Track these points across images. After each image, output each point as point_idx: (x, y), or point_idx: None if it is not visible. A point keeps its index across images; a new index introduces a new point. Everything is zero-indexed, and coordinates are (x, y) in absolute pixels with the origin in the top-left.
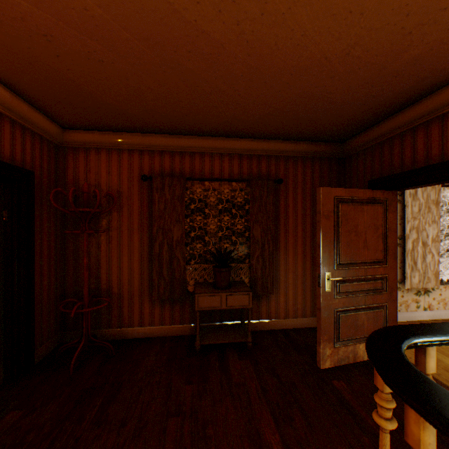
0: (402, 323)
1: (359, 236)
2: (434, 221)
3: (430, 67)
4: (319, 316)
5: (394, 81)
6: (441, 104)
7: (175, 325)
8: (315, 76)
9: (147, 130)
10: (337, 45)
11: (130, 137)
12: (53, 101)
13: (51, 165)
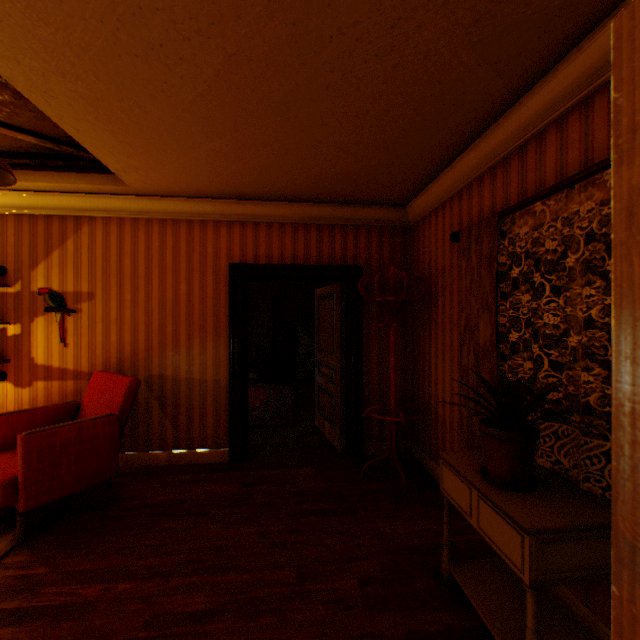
0: None
1: None
2: None
3: None
4: None
5: None
6: None
7: None
8: None
9: (446, 158)
10: None
11: (443, 181)
12: (350, 194)
13: (394, 253)
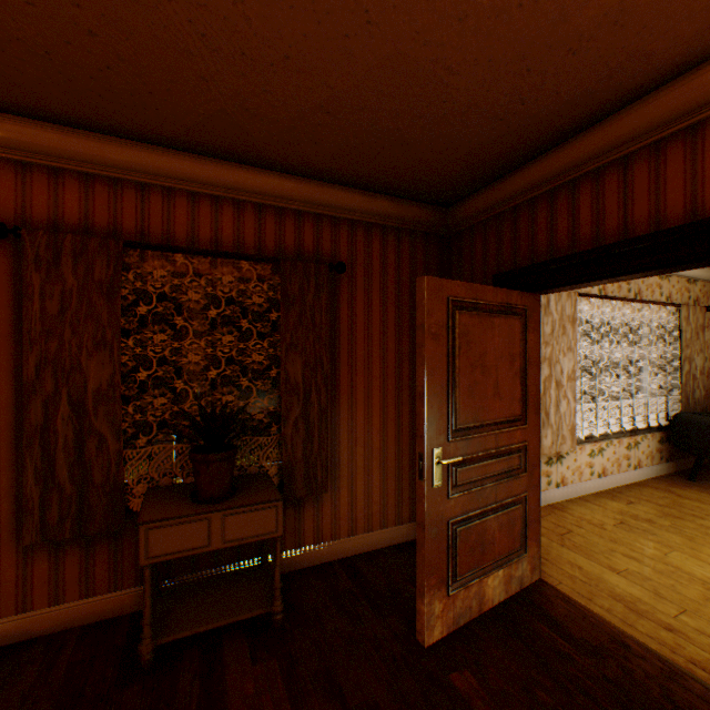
0: None
1: (488, 373)
2: (570, 348)
3: (635, 42)
4: (422, 538)
5: (569, 64)
6: (626, 135)
7: (95, 596)
8: (430, 4)
9: (4, 103)
10: None
11: None
12: None
13: None
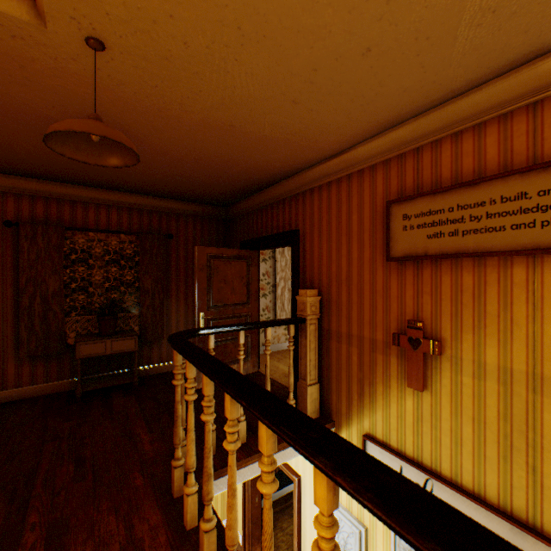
0: (274, 352)
1: (229, 284)
2: None
3: (254, 177)
4: None
5: (238, 179)
6: (271, 197)
7: (51, 382)
8: (181, 168)
9: (14, 173)
10: (188, 157)
11: None
12: None
13: None
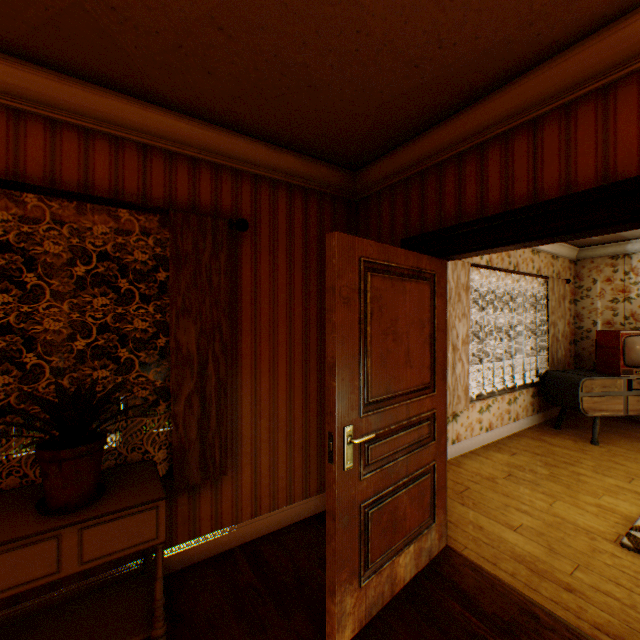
0: None
1: (400, 341)
2: (464, 314)
3: None
4: (332, 529)
5: None
6: (538, 96)
7: None
8: None
9: None
10: None
11: None
12: None
13: None
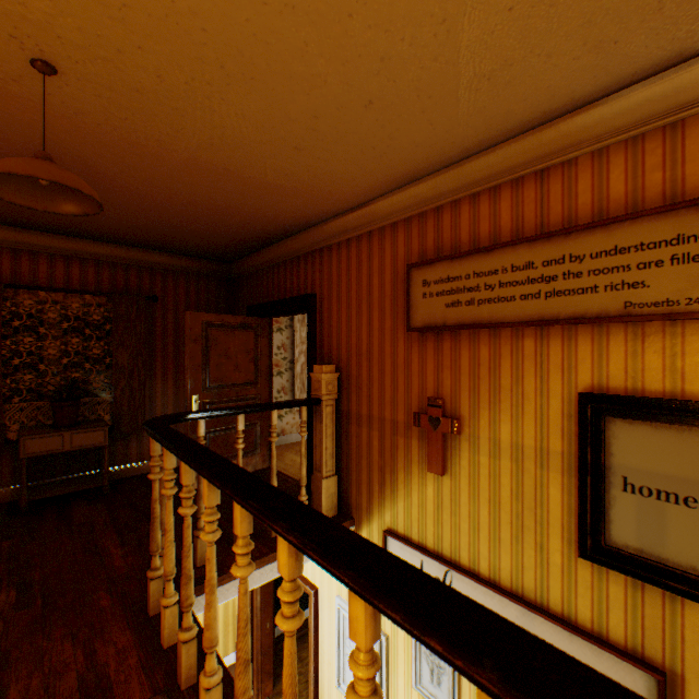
0: (292, 444)
1: (231, 359)
2: None
3: (261, 228)
4: None
5: (241, 230)
6: (284, 253)
7: None
8: (166, 213)
9: None
10: (174, 202)
11: None
12: None
13: None
